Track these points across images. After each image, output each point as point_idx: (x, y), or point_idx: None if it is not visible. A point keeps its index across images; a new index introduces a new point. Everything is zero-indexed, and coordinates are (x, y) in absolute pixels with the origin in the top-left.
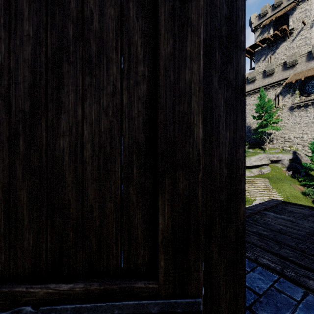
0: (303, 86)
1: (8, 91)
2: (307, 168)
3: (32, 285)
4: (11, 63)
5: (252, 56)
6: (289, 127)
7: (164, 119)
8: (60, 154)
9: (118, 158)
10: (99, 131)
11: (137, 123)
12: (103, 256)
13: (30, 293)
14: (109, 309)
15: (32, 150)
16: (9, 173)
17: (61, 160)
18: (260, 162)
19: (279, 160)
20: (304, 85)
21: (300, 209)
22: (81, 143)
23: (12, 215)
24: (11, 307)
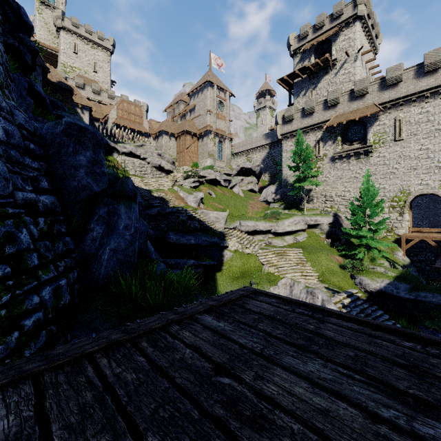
0: (346, 132)
1: None
2: (347, 234)
3: None
4: None
5: (292, 88)
6: (330, 182)
7: None
8: None
9: None
10: None
11: None
12: None
13: None
14: None
15: None
16: None
17: None
18: (295, 226)
19: (318, 224)
20: (347, 130)
21: (267, 305)
22: None
23: None
24: None
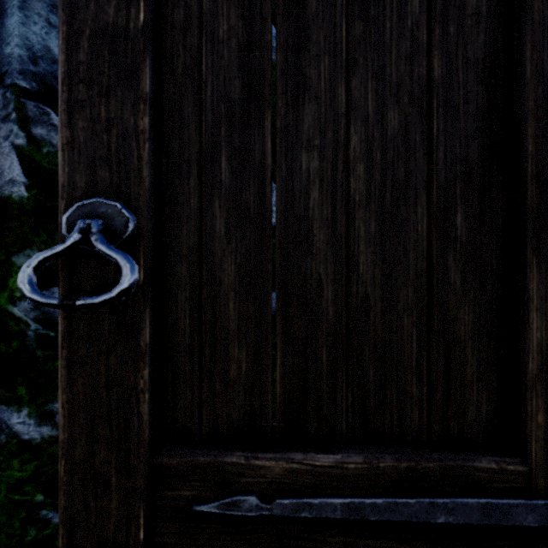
0: None
1: (198, 59)
2: None
3: (256, 453)
4: (203, 1)
5: None
6: None
7: (545, 97)
8: (302, 186)
9: (423, 192)
10: (382, 136)
11: (464, 117)
12: (390, 401)
13: (253, 468)
14: (425, 512)
15: (245, 179)
16: (199, 226)
17: (304, 198)
18: None
19: None
20: None
21: None
22: (344, 161)
23: (206, 310)
24: (215, 496)
